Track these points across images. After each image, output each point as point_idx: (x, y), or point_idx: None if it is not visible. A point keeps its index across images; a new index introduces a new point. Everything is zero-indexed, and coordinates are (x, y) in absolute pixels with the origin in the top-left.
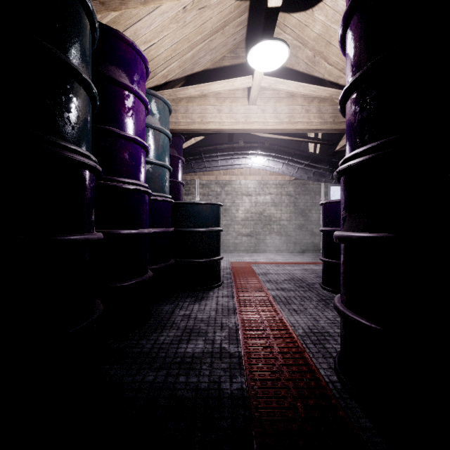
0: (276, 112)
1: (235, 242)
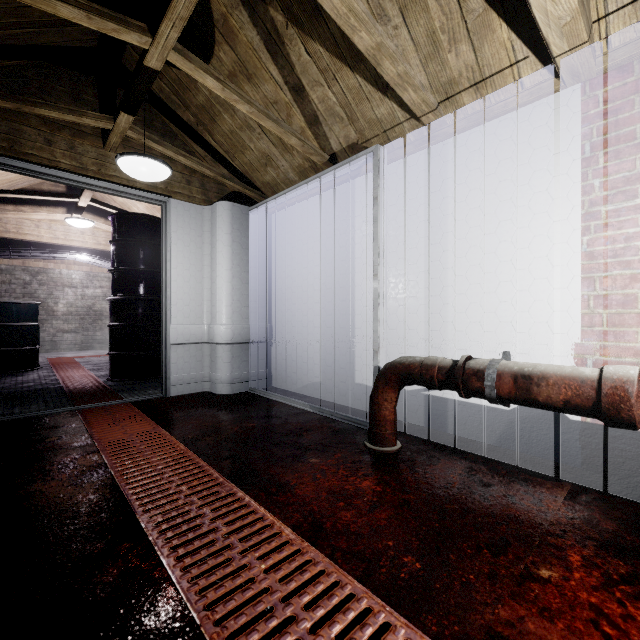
0: (95, 235)
1: (54, 340)
